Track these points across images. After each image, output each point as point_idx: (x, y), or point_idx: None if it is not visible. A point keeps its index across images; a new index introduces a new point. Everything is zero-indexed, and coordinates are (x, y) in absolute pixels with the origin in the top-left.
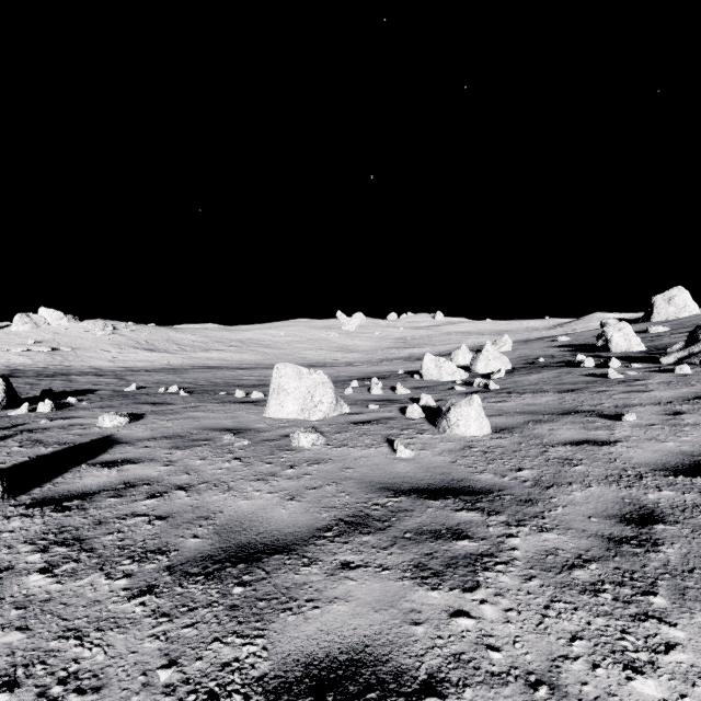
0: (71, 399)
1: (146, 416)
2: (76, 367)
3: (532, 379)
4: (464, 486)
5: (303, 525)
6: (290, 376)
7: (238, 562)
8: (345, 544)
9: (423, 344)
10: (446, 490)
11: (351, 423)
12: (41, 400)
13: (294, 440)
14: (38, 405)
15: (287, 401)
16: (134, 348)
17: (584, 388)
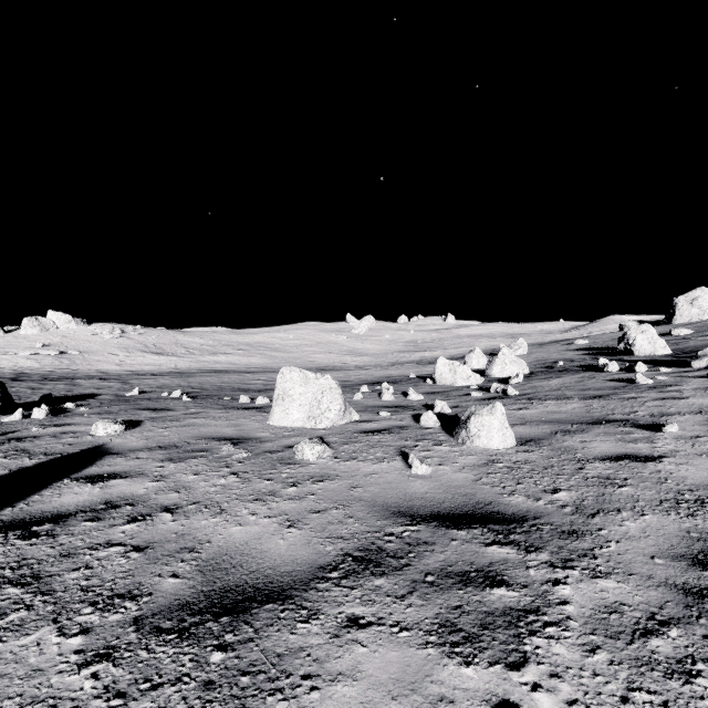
0: (69, 404)
1: (143, 423)
2: (82, 371)
3: (553, 384)
4: (493, 512)
5: (304, 561)
6: (296, 381)
7: (221, 613)
8: (353, 590)
9: (434, 347)
10: (471, 516)
11: (360, 432)
12: (39, 405)
13: (297, 453)
14: (33, 411)
15: (292, 408)
16: (141, 352)
17: (611, 394)
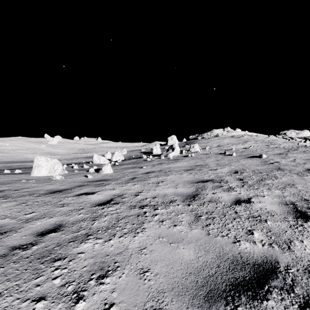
0: None
1: None
2: None
3: (129, 162)
4: (105, 179)
5: (69, 187)
6: (43, 161)
7: (57, 192)
8: (80, 187)
9: (92, 151)
10: (101, 180)
11: (70, 174)
12: None
13: (54, 178)
14: None
15: (42, 170)
16: None
17: (140, 163)
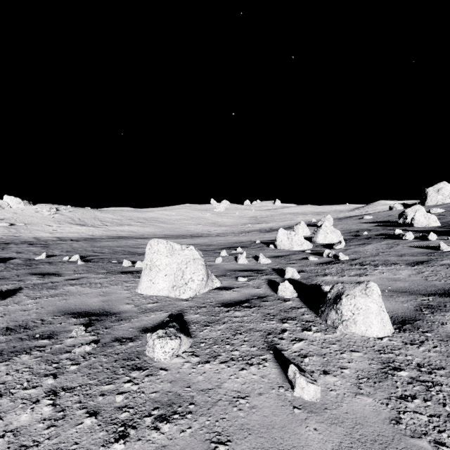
0: None
1: (19, 292)
2: (23, 237)
3: (370, 250)
4: None
5: None
6: (162, 252)
7: None
8: None
9: (268, 221)
10: None
11: (221, 305)
12: None
13: (148, 348)
14: None
15: (158, 277)
16: (69, 224)
17: (429, 260)
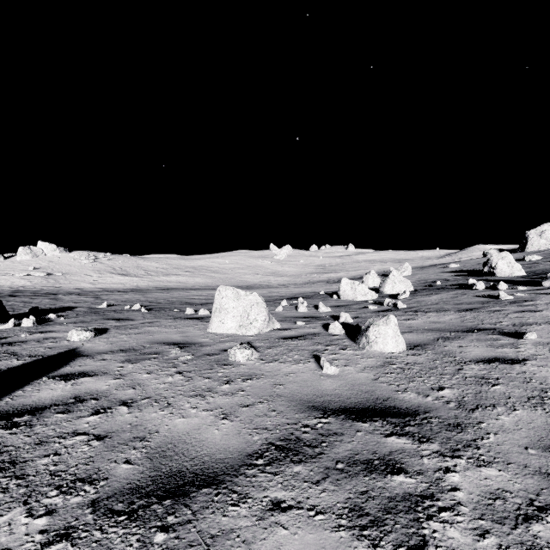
0: (52, 315)
1: (109, 331)
2: (64, 288)
3: (433, 299)
4: (390, 407)
5: (235, 449)
6: (230, 297)
7: (165, 497)
8: (276, 476)
9: (338, 270)
10: (372, 410)
11: (281, 338)
12: (28, 316)
13: (231, 355)
14: (23, 321)
15: (227, 318)
16: (110, 273)
17: (480, 307)
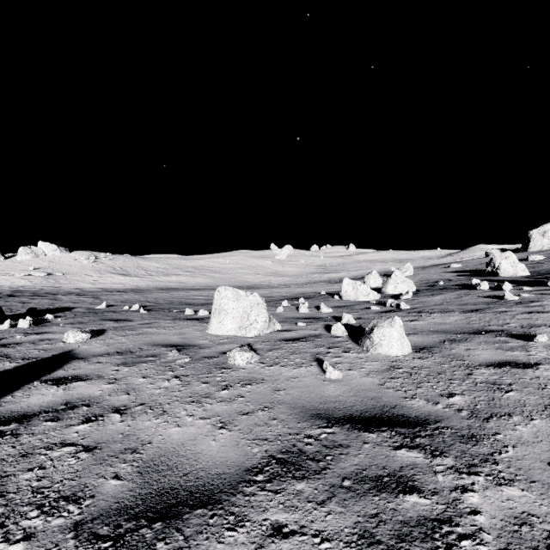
0: (49, 316)
1: (106, 332)
2: (64, 288)
3: (437, 300)
4: (398, 415)
5: (233, 463)
6: (230, 298)
7: (155, 519)
8: (277, 495)
9: (339, 270)
10: (380, 419)
11: (282, 340)
12: (25, 316)
13: (230, 359)
14: (19, 322)
15: (227, 320)
16: (111, 273)
17: (486, 308)
